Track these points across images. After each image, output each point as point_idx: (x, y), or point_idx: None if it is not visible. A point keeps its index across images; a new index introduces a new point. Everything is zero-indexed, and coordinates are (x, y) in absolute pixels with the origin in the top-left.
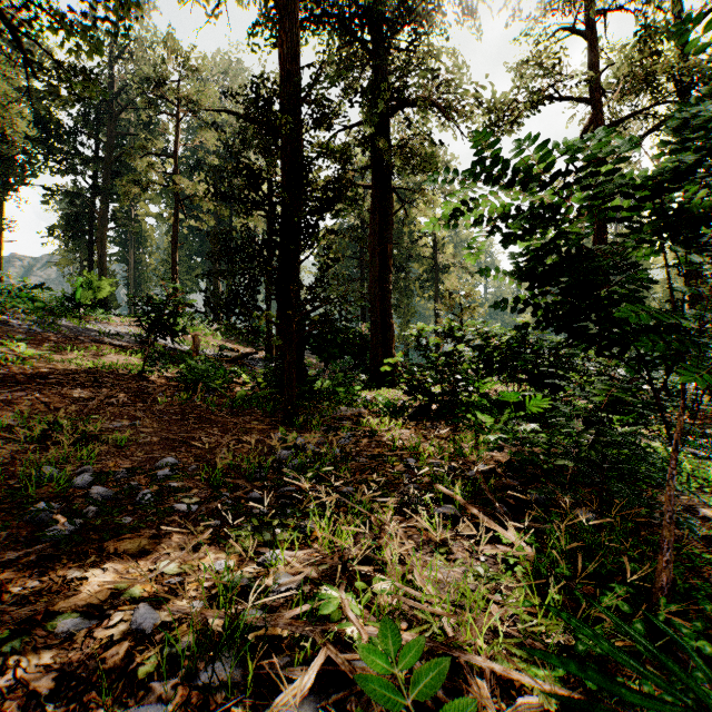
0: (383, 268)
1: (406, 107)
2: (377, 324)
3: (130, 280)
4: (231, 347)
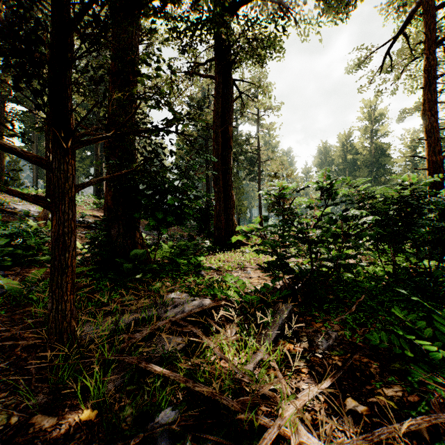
0: (225, 146)
1: (245, 4)
2: (220, 194)
3: (33, 166)
4: (97, 215)
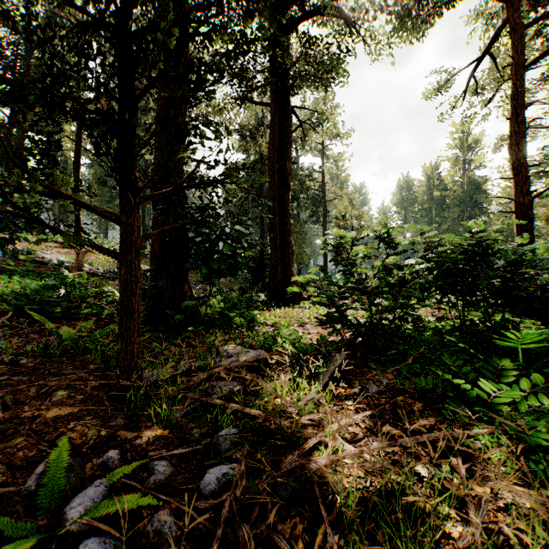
0: (282, 185)
1: (306, 20)
2: (276, 241)
3: (55, 207)
4: None
